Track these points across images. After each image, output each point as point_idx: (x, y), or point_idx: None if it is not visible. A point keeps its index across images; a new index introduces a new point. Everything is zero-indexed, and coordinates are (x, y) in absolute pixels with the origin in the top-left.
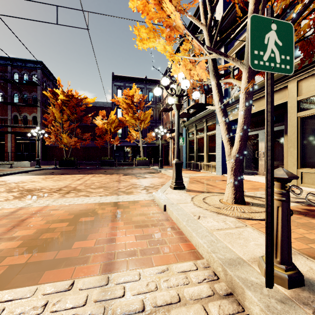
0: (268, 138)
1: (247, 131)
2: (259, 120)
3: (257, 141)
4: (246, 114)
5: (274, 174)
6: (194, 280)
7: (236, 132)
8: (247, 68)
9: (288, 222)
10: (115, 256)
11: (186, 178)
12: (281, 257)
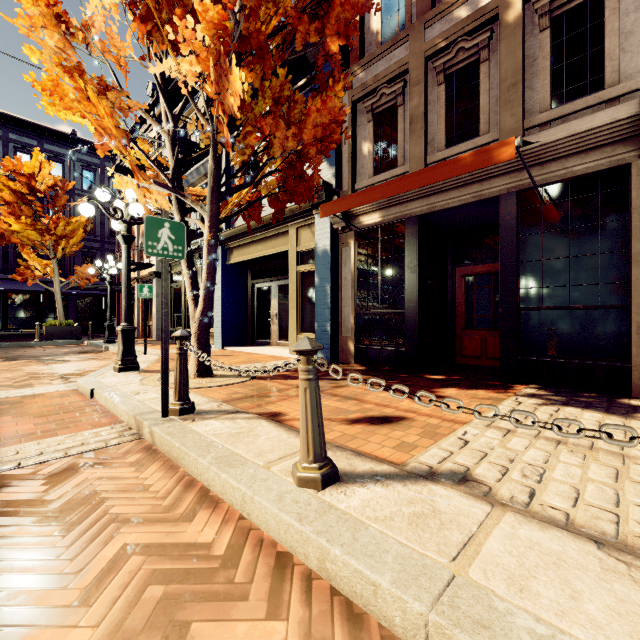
0: (163, 306)
1: (212, 289)
2: (272, 267)
3: (271, 297)
4: (209, 269)
5: (174, 334)
6: (105, 434)
7: (201, 290)
8: (209, 216)
9: (184, 369)
10: (2, 440)
11: (155, 356)
12: (179, 396)
